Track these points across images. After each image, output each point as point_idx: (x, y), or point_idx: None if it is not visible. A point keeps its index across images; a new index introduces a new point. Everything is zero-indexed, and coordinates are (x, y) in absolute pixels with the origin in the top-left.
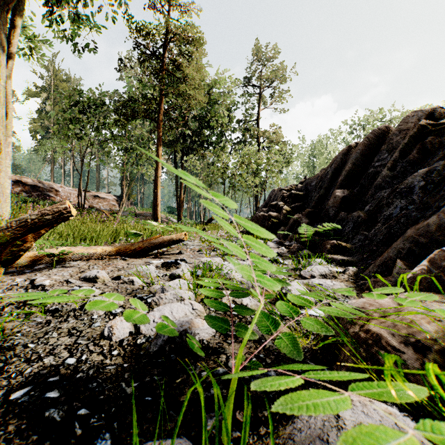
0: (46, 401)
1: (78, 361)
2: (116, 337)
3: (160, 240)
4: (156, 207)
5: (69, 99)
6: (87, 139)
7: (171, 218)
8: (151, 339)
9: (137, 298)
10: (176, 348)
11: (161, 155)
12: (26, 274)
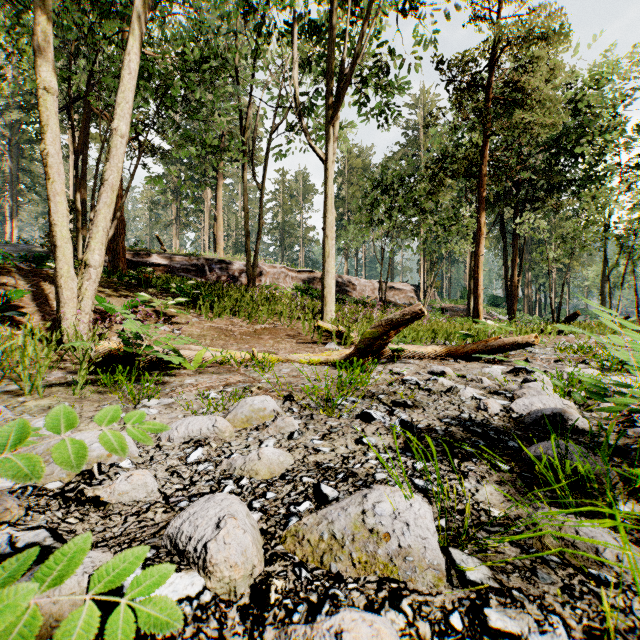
0: (466, 424)
1: (469, 416)
2: (491, 411)
3: (499, 342)
4: (476, 299)
5: (370, 181)
6: (386, 221)
7: (495, 314)
8: (524, 416)
9: (494, 392)
10: (551, 423)
11: (484, 224)
12: (379, 365)
